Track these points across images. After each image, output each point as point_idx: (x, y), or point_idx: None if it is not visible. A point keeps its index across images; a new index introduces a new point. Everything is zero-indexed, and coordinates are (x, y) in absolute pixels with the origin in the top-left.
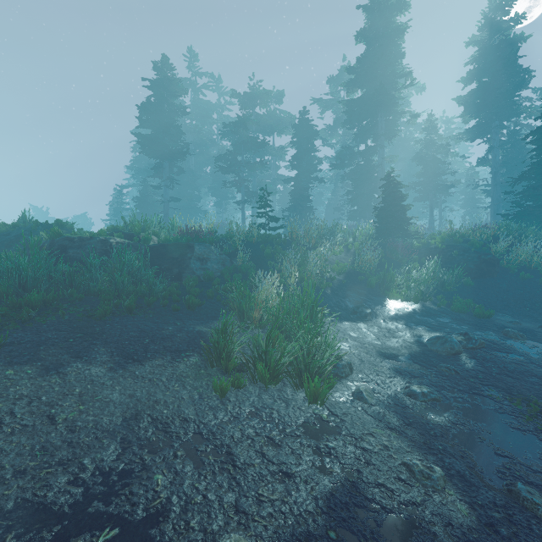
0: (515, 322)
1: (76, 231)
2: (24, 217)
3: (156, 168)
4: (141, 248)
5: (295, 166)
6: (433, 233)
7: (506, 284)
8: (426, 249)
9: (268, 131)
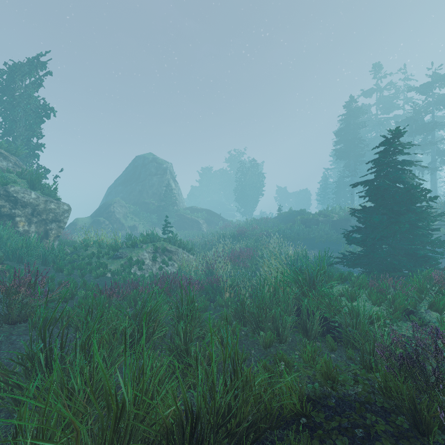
0: None
1: (308, 215)
2: (290, 209)
3: (345, 166)
4: (329, 221)
5: None
6: None
7: None
8: None
9: None
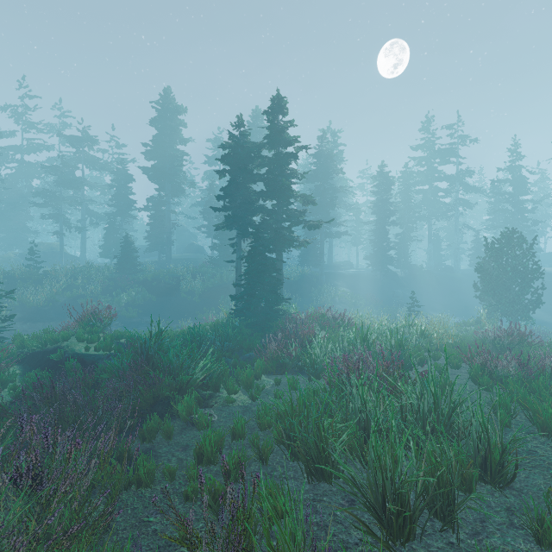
0: (140, 319)
1: None
2: None
3: None
4: None
5: (111, 205)
6: (160, 270)
7: (174, 300)
8: (145, 280)
9: (98, 169)
